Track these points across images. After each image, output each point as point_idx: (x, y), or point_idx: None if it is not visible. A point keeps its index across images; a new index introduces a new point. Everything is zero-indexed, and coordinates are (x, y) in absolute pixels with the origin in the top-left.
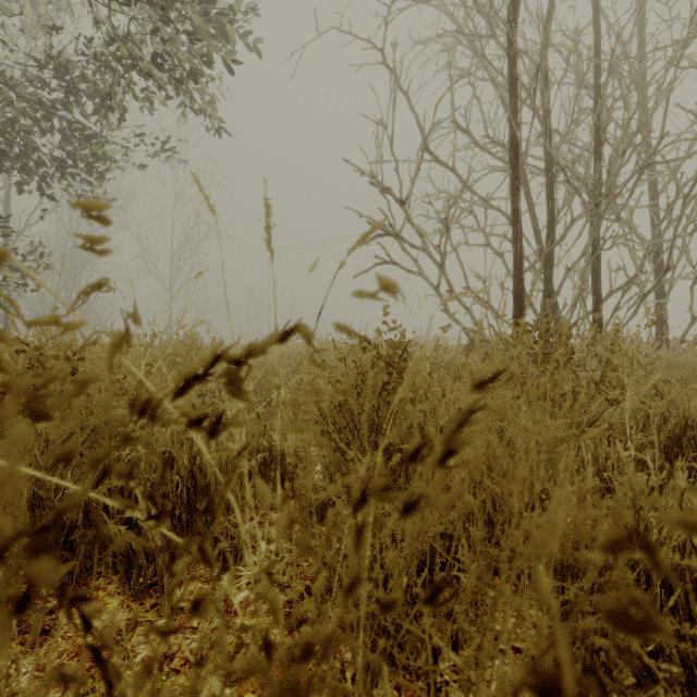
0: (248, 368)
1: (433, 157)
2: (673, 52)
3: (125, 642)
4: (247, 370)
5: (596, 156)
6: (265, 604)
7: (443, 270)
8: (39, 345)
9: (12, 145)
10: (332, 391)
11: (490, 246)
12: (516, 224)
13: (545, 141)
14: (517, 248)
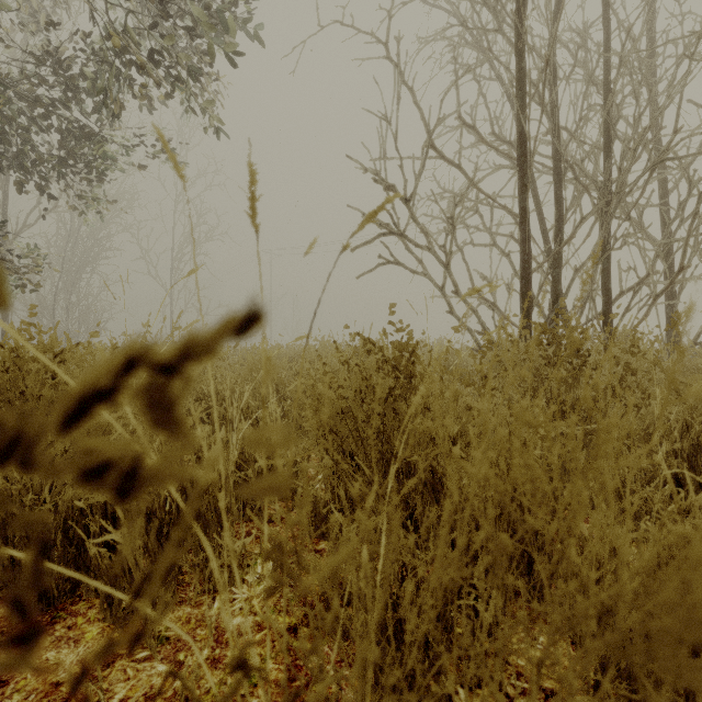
0: (185, 382)
1: (439, 154)
2: (687, 44)
3: (100, 682)
4: (183, 386)
5: (606, 153)
6: (259, 633)
7: (449, 270)
8: (15, 347)
9: (8, 143)
10: (334, 397)
11: (496, 246)
12: (524, 223)
13: (553, 137)
14: (525, 248)
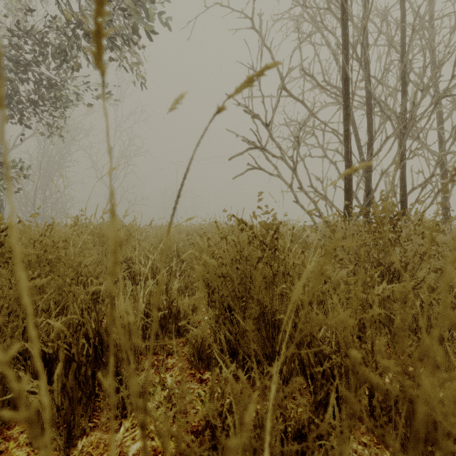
0: None
1: (289, 93)
2: None
3: None
4: None
5: (402, 93)
6: None
7: (295, 173)
8: None
9: None
10: (216, 263)
11: (327, 157)
12: (347, 140)
13: (366, 82)
14: (348, 157)
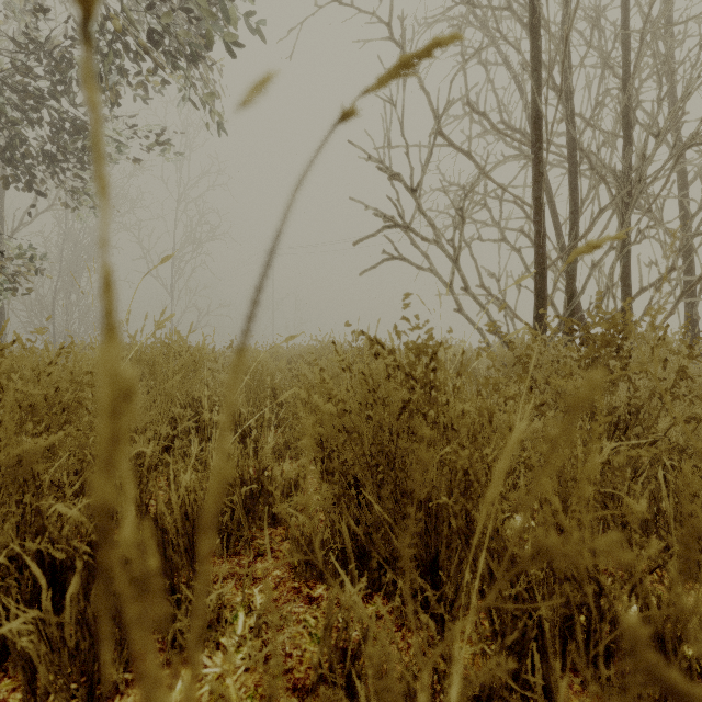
0: None
1: (447, 141)
2: None
3: None
4: None
5: (625, 140)
6: None
7: (458, 265)
8: None
9: None
10: (334, 410)
11: (506, 241)
12: (539, 215)
13: (568, 124)
14: (540, 241)
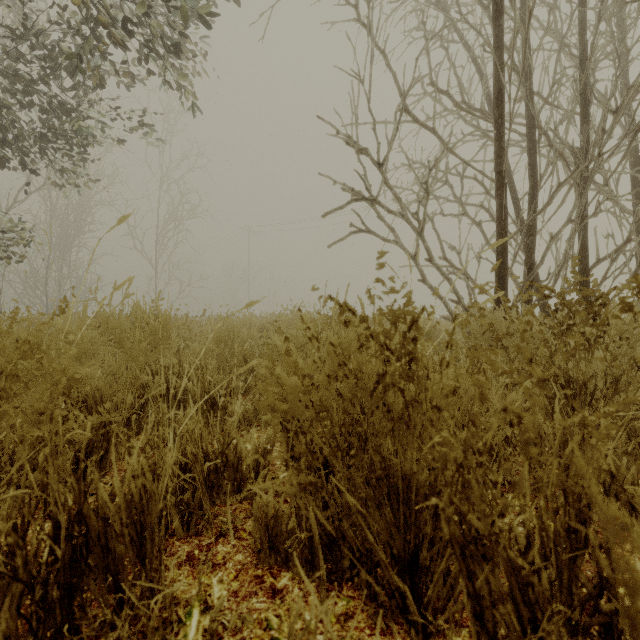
0: None
1: (412, 117)
2: None
3: None
4: None
5: (582, 117)
6: None
7: (422, 237)
8: None
9: None
10: (299, 383)
11: (467, 215)
12: (501, 188)
13: (528, 102)
14: (502, 214)
